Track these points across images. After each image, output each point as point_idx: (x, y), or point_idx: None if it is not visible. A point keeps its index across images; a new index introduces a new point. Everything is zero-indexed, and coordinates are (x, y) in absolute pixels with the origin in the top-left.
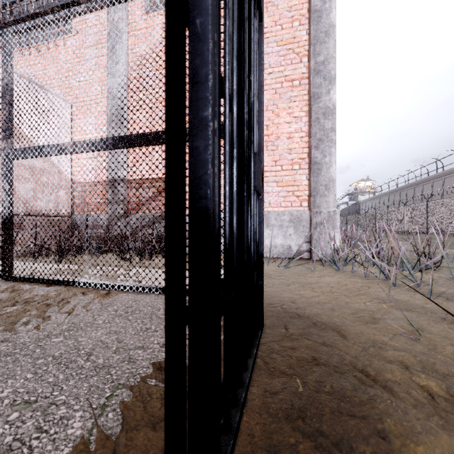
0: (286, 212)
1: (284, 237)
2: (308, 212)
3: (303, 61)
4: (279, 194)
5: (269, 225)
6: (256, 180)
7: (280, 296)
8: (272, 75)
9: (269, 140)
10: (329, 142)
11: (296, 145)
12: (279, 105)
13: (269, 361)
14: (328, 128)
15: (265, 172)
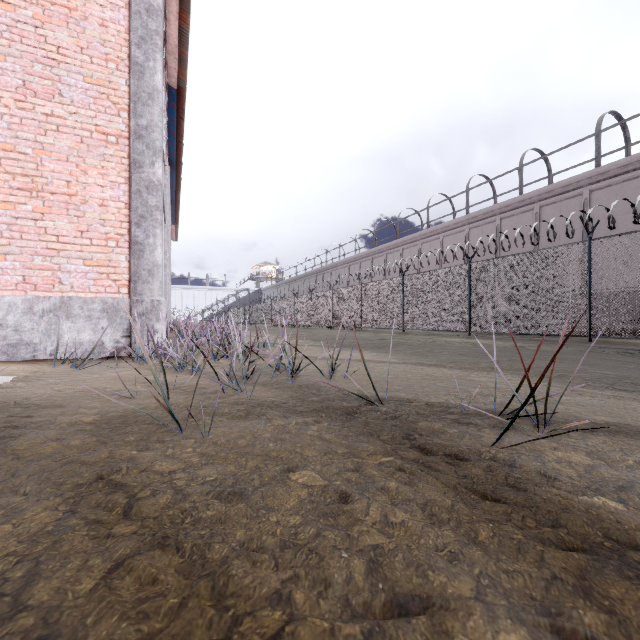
0: (98, 299)
1: (95, 331)
2: (129, 300)
3: (122, 115)
4: (87, 276)
5: (70, 316)
6: None
7: (29, 394)
8: (76, 116)
9: (72, 201)
10: (154, 221)
11: (112, 217)
12: (87, 159)
13: None
14: (152, 205)
15: (65, 244)
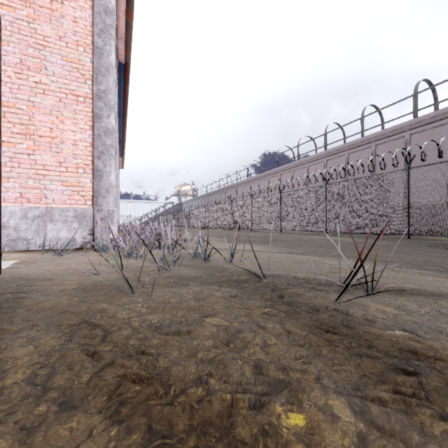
0: (71, 209)
1: (69, 230)
2: (92, 210)
3: (87, 83)
4: (64, 193)
5: (52, 220)
6: None
7: (28, 272)
8: (56, 84)
9: (54, 142)
10: (109, 155)
11: (81, 152)
12: (64, 113)
13: None
14: (108, 145)
15: (49, 171)
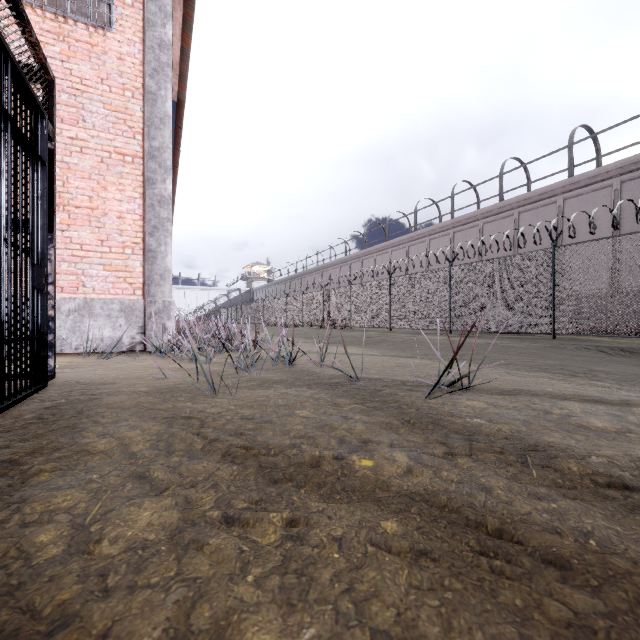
0: (116, 300)
1: (114, 328)
2: (143, 301)
3: (137, 138)
4: (107, 279)
5: (93, 315)
6: (36, 282)
7: (81, 376)
8: (97, 139)
9: (94, 214)
10: (165, 231)
11: (128, 227)
12: (107, 177)
13: (47, 399)
14: (164, 217)
15: (88, 252)
